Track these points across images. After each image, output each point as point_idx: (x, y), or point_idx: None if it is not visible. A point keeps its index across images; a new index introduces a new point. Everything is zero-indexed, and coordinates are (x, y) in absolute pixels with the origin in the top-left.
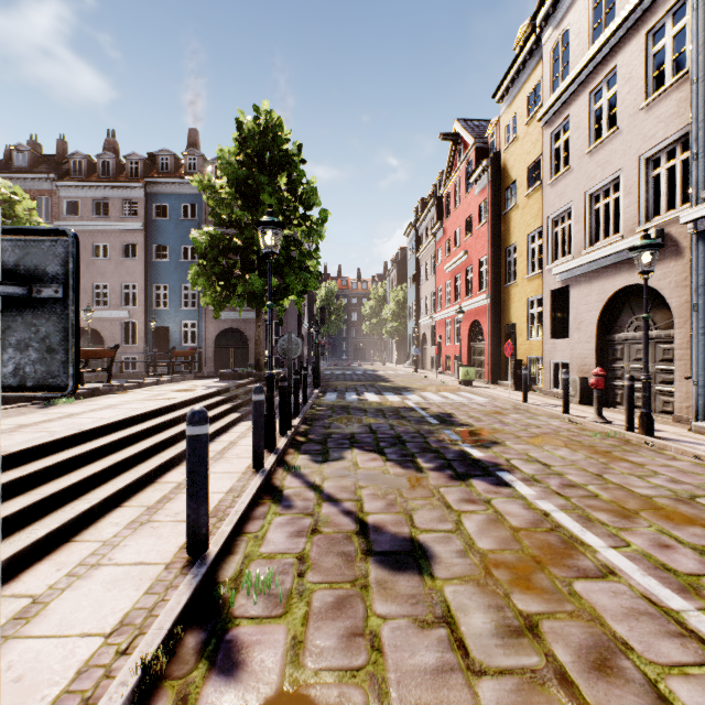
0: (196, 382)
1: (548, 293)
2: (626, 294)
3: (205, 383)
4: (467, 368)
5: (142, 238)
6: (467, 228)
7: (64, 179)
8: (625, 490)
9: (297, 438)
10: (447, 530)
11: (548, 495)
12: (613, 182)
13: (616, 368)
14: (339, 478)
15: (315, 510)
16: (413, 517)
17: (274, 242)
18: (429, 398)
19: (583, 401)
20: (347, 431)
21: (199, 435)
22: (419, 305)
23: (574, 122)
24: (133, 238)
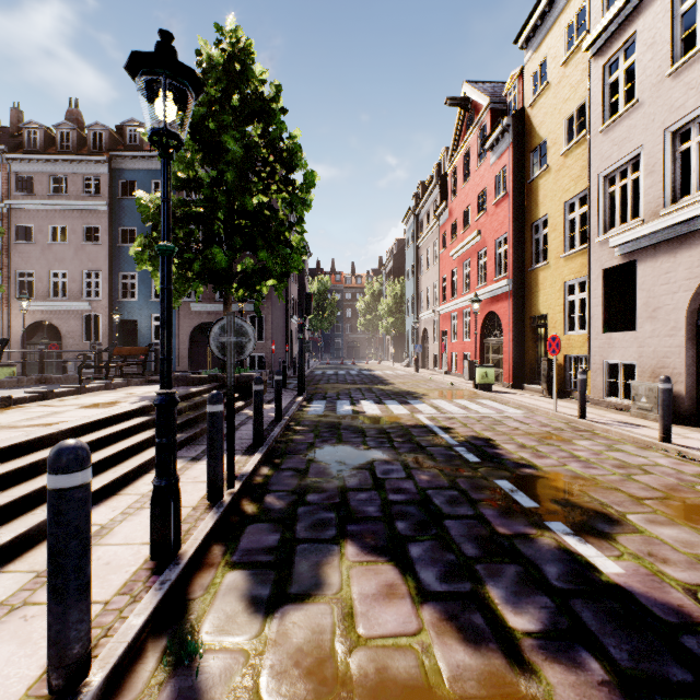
0: (138, 390)
1: (599, 273)
2: None
3: (147, 391)
4: (486, 369)
5: (106, 219)
6: (479, 205)
7: (17, 151)
8: None
9: (243, 507)
10: None
11: None
12: None
13: None
14: None
15: None
16: None
17: (171, 109)
18: (444, 409)
19: None
20: (334, 482)
21: None
22: (419, 298)
23: (645, 39)
24: (96, 219)
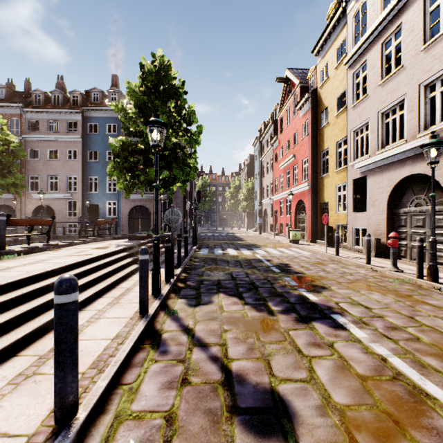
0: (112, 242)
1: (351, 181)
2: (408, 181)
3: (117, 243)
4: (295, 232)
5: (80, 146)
6: (294, 140)
7: (29, 107)
8: (438, 333)
9: (178, 285)
10: (303, 379)
11: (378, 338)
12: (399, 103)
13: (401, 232)
14: (208, 321)
15: (186, 356)
16: (271, 363)
17: (159, 137)
18: (270, 252)
19: (377, 255)
20: (215, 278)
21: (66, 304)
22: (262, 191)
23: (370, 64)
24: (75, 146)
